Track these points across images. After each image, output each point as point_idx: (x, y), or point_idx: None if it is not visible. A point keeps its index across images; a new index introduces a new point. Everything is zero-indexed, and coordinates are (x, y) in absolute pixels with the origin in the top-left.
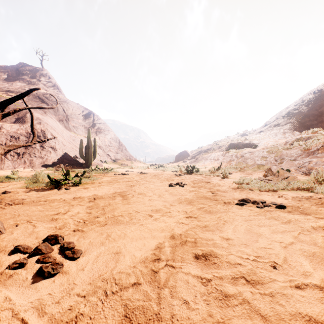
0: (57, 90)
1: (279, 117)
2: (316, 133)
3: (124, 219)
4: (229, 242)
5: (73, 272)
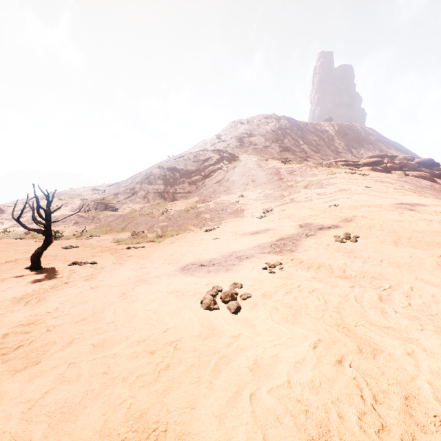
0: None
1: (135, 182)
2: (159, 204)
3: (86, 258)
4: (133, 254)
5: (102, 262)
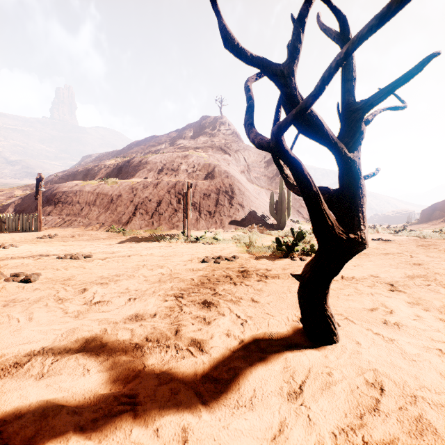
0: (236, 137)
1: None
2: None
3: None
4: None
5: None
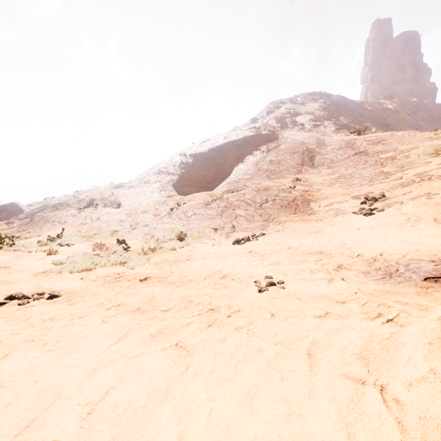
0: None
1: (151, 173)
2: (171, 197)
3: None
4: None
5: None
